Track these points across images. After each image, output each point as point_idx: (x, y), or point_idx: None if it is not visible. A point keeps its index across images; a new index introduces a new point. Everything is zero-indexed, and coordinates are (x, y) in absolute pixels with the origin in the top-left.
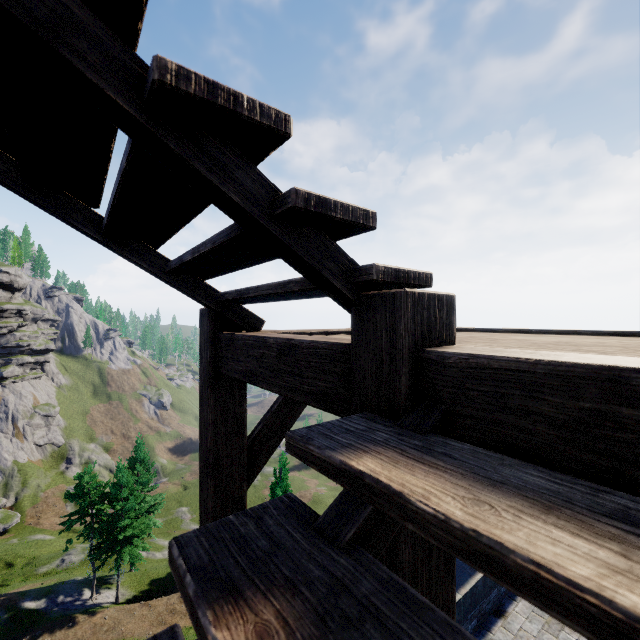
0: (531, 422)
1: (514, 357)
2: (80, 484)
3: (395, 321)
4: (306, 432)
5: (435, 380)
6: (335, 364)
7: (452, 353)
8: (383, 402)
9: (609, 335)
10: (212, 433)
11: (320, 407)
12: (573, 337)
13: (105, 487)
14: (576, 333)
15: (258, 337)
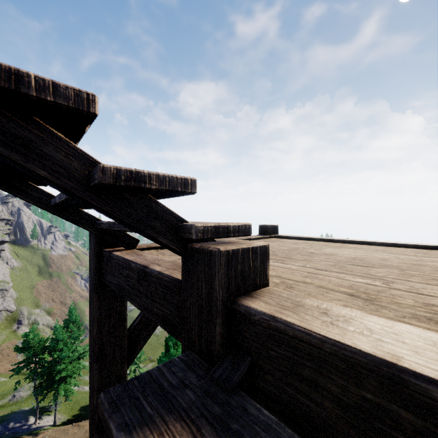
0: (320, 395)
1: (306, 328)
2: (26, 340)
3: (211, 276)
4: (119, 393)
5: (244, 332)
6: (174, 296)
7: (257, 311)
8: (203, 344)
9: (390, 246)
10: (97, 328)
11: (164, 329)
12: (366, 249)
13: (46, 342)
14: (368, 243)
15: (125, 260)
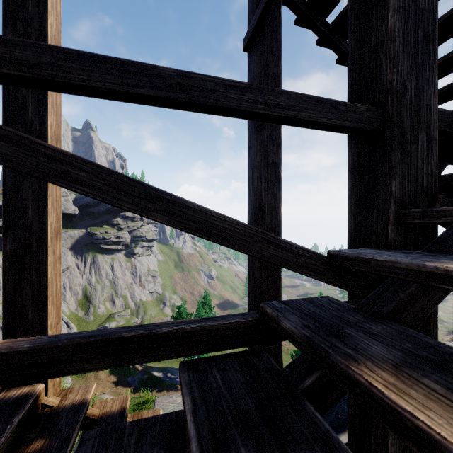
0: None
1: None
2: (178, 312)
3: None
4: None
5: None
6: None
7: None
8: None
9: None
10: None
11: None
12: None
13: (190, 316)
14: None
15: None
